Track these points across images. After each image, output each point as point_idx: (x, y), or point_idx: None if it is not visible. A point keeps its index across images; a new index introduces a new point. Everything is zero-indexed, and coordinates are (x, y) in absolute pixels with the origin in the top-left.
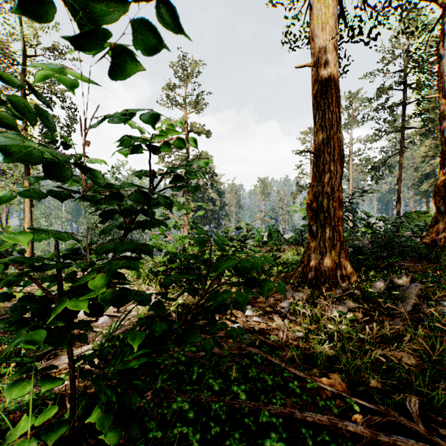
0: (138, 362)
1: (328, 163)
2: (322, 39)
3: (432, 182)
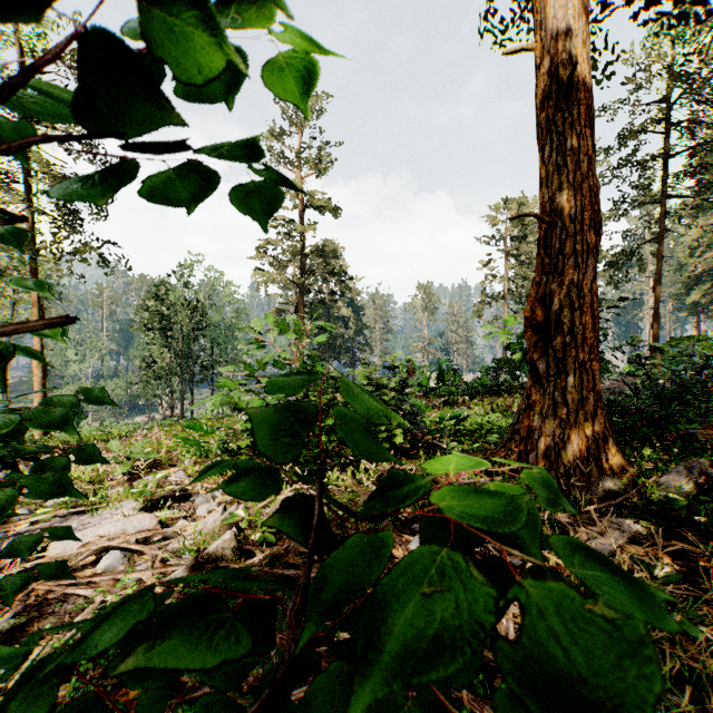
0: None
1: (571, 237)
2: None
3: (707, 290)
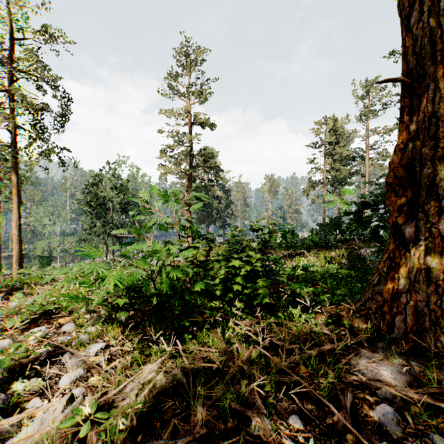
0: None
1: None
2: None
3: None
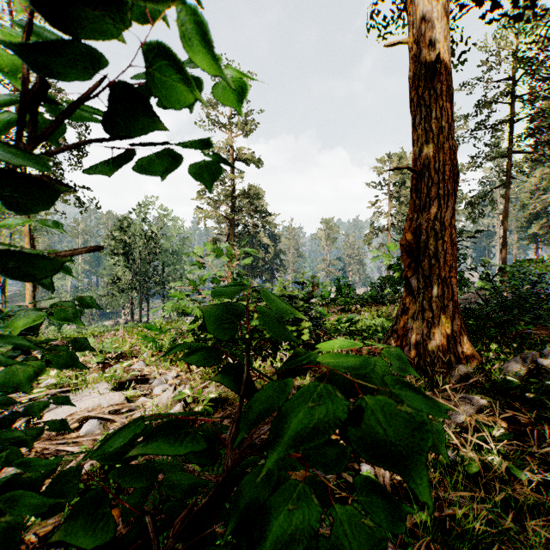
0: None
1: (436, 184)
2: (426, 0)
3: (543, 223)
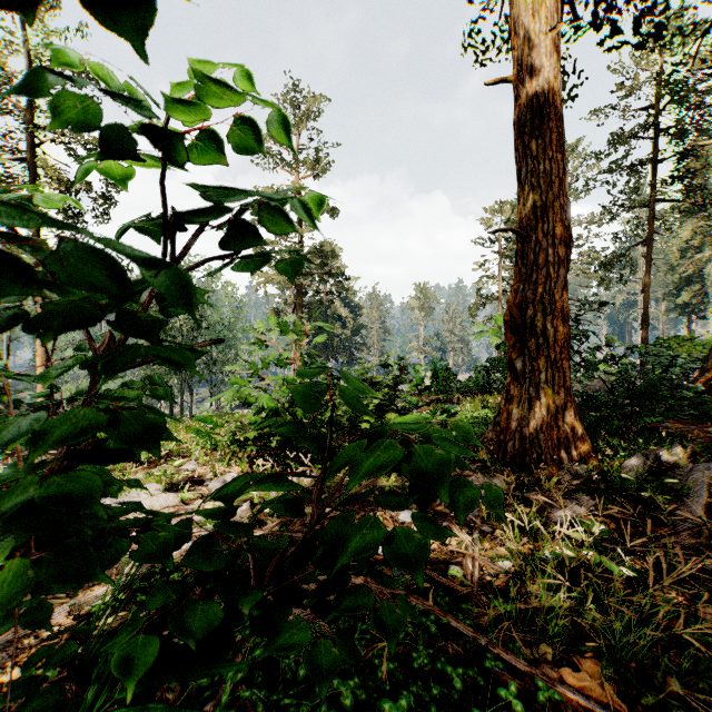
0: (144, 710)
1: (544, 250)
2: (533, 32)
3: (697, 290)
